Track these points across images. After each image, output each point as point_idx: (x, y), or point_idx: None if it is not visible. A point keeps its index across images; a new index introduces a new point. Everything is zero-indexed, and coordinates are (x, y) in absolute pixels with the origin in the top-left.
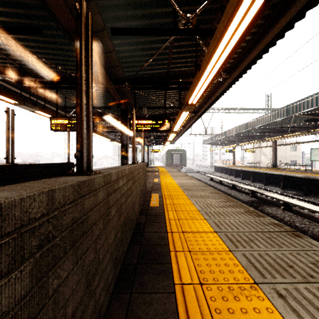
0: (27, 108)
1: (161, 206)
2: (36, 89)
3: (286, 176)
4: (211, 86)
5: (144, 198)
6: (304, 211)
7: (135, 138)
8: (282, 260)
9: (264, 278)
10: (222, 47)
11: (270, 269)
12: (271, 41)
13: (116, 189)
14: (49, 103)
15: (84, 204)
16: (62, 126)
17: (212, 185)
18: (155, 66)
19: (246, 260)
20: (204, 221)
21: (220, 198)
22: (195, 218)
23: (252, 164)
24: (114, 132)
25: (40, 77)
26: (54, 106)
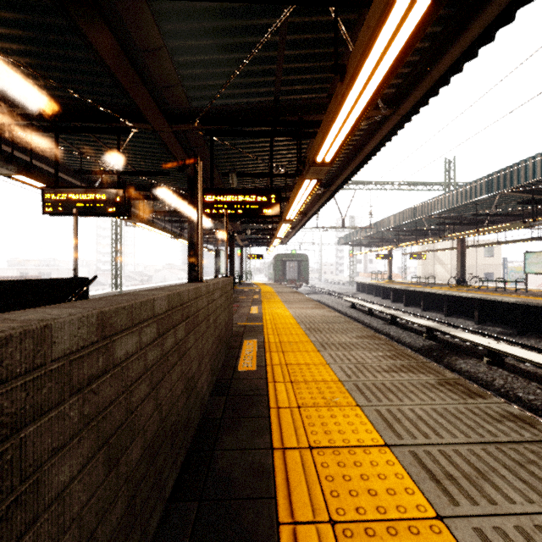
0: None
1: (262, 369)
2: (11, 130)
3: (485, 300)
4: (356, 134)
5: (228, 349)
6: (526, 365)
7: (218, 233)
8: None
9: None
10: (401, 6)
11: None
12: (483, 32)
13: (97, 373)
14: (52, 165)
15: None
16: (66, 205)
17: (354, 316)
18: (250, 88)
19: None
20: (357, 410)
21: (379, 348)
22: (336, 401)
23: (421, 279)
24: (180, 222)
25: (20, 105)
26: (62, 172)
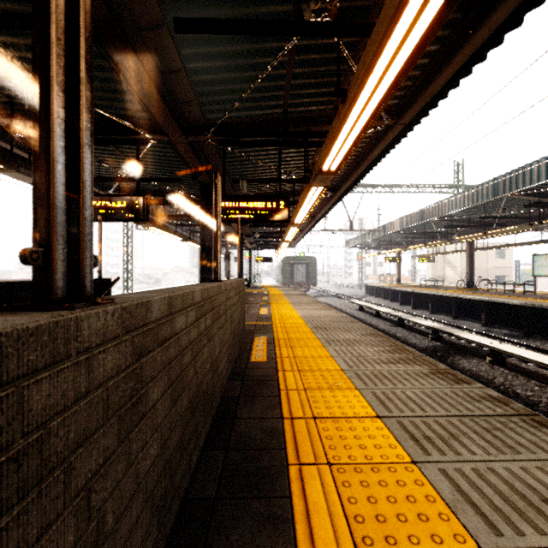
0: (23, 178)
1: (272, 360)
2: None
3: (492, 302)
4: (362, 142)
5: (241, 344)
6: (527, 365)
7: (227, 236)
8: (527, 485)
9: (499, 536)
10: (391, 48)
11: (507, 509)
12: (476, 52)
13: (167, 337)
14: None
15: (28, 399)
16: None
17: (362, 318)
18: (261, 102)
19: (452, 486)
20: (355, 392)
21: (380, 344)
22: (337, 385)
23: (431, 282)
24: (190, 225)
25: None
26: None
